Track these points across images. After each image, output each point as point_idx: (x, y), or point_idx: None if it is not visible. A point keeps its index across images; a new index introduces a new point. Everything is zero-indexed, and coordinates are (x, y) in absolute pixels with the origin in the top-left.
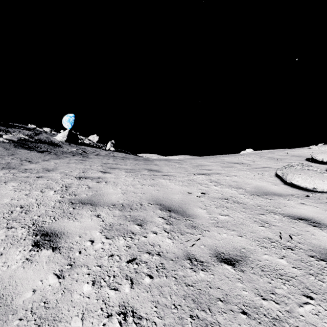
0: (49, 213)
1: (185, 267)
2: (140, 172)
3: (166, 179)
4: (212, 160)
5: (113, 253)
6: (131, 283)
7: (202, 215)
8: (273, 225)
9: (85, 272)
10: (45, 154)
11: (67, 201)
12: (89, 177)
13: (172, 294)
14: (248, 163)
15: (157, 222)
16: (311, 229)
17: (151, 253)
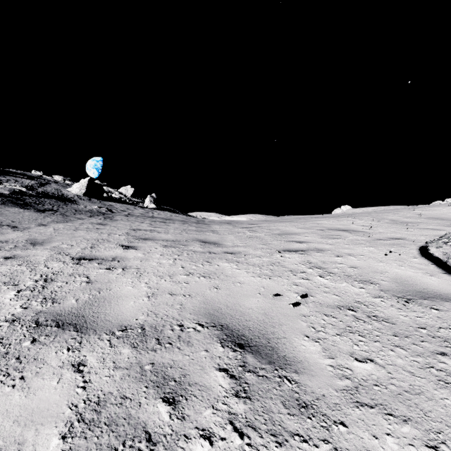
0: None
1: None
2: (187, 246)
3: (231, 262)
4: (302, 224)
5: None
6: None
7: (314, 360)
8: None
9: None
10: (46, 215)
11: (29, 317)
12: (97, 257)
13: None
14: (362, 230)
15: (213, 387)
16: None
17: None
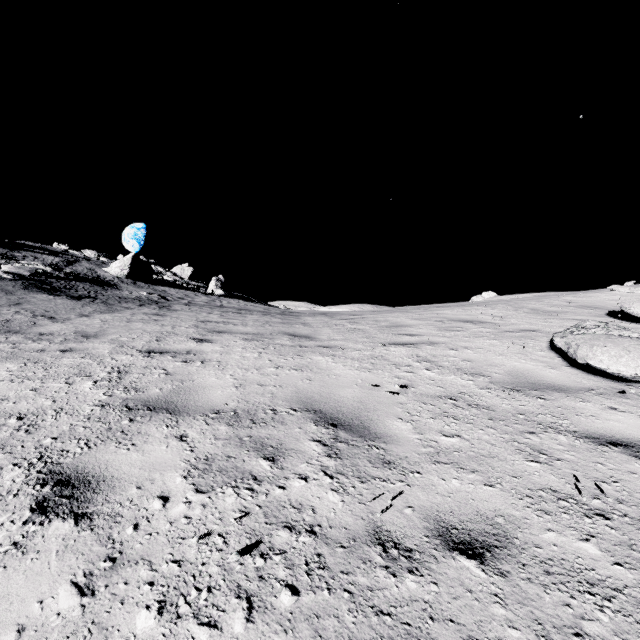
0: (78, 432)
1: (371, 565)
2: (273, 340)
3: (326, 355)
4: (418, 314)
5: (209, 529)
6: (249, 607)
7: (403, 435)
8: (556, 457)
9: (144, 577)
10: (85, 303)
11: (118, 403)
12: (168, 350)
13: (345, 636)
14: (491, 321)
15: (307, 451)
16: (639, 468)
17: (295, 527)
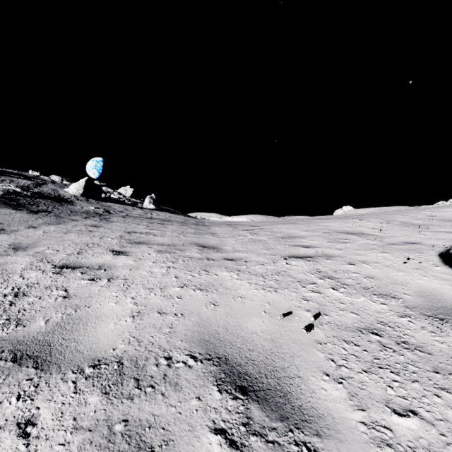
0: None
1: None
2: (183, 252)
3: (231, 270)
4: (306, 226)
5: None
6: None
7: (340, 414)
8: None
9: None
10: (39, 216)
11: None
12: (82, 264)
13: None
14: (371, 233)
15: None
16: None
17: None
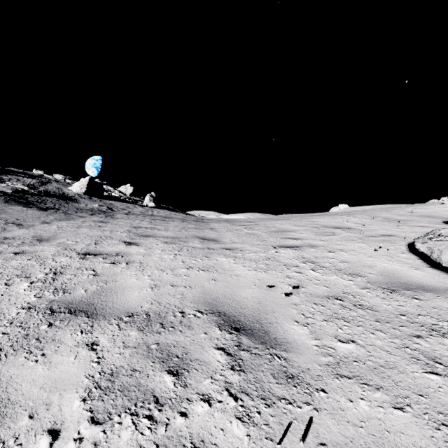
0: None
1: None
2: (187, 243)
3: (229, 257)
4: (298, 222)
5: None
6: None
7: (302, 341)
8: None
9: None
10: (49, 213)
11: (44, 305)
12: (101, 252)
13: None
14: (355, 227)
15: (211, 362)
16: None
17: None
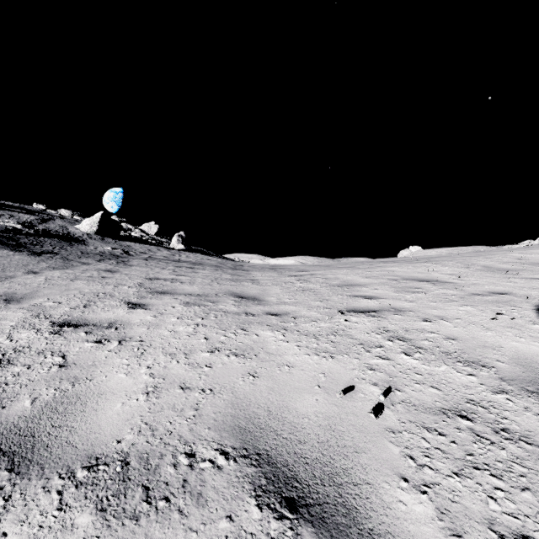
0: None
1: None
2: (216, 304)
3: (276, 329)
4: (368, 271)
5: None
6: None
7: None
8: None
9: None
10: (42, 259)
11: None
12: (88, 321)
13: None
14: (449, 280)
15: None
16: None
17: None
